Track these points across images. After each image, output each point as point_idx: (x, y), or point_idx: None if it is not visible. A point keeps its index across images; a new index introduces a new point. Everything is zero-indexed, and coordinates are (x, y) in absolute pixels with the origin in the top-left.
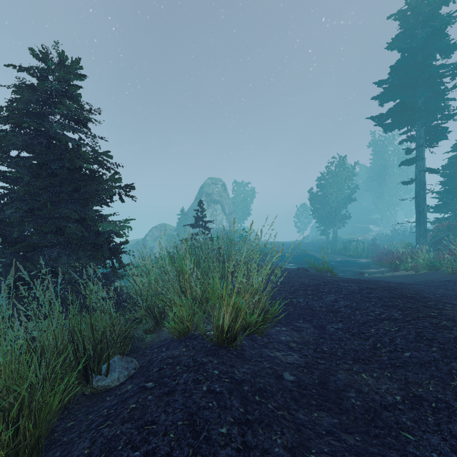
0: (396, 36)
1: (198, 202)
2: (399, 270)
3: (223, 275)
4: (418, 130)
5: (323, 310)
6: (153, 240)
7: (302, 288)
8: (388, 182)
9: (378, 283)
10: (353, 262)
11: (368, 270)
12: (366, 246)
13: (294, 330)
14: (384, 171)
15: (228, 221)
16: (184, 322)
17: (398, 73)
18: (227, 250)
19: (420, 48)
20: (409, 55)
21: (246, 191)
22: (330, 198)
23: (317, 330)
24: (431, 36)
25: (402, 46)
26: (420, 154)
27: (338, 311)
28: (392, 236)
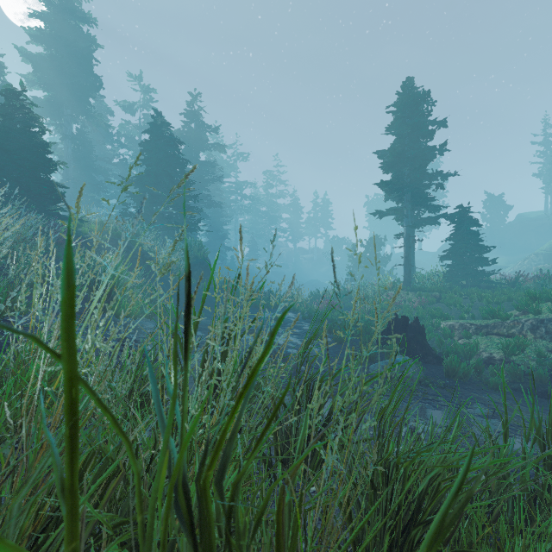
0: None
1: None
2: None
3: None
4: None
5: None
6: None
7: None
8: None
9: None
10: None
11: None
12: None
13: None
14: None
15: None
16: None
17: None
18: None
19: None
20: None
21: None
22: None
23: None
24: None
25: None
26: None
27: None
28: None
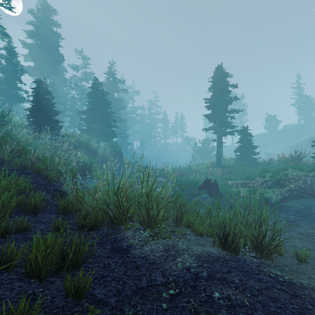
0: None
1: None
2: None
3: None
4: None
5: None
6: None
7: None
8: None
9: None
10: None
11: None
12: None
13: None
14: None
15: None
16: None
17: None
18: None
19: None
20: None
21: None
22: None
23: None
24: None
25: None
26: None
27: None
28: None
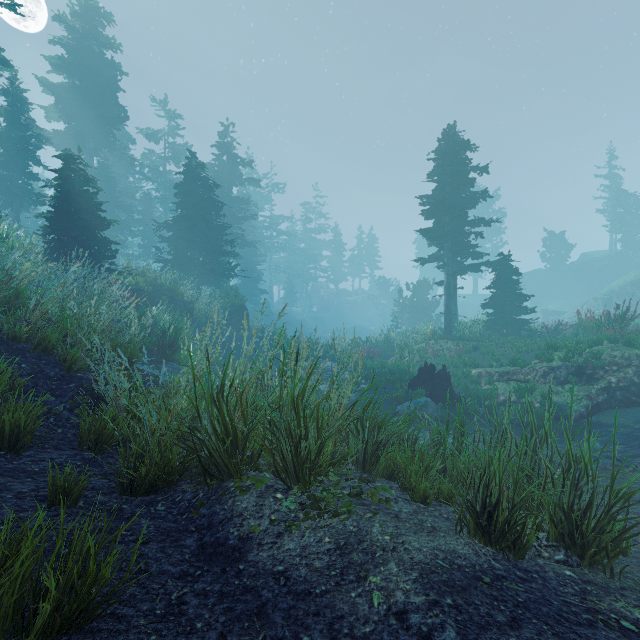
0: None
1: None
2: None
3: None
4: None
5: None
6: None
7: None
8: None
9: None
10: None
11: None
12: None
13: None
14: None
15: None
16: None
17: None
18: None
19: None
20: None
21: None
22: None
23: None
24: None
25: None
26: None
27: None
28: None
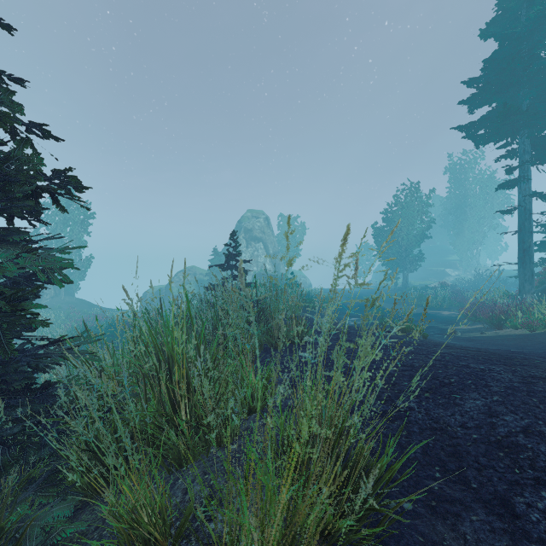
0: (493, 19)
1: (230, 234)
2: (503, 328)
3: (263, 345)
4: (522, 142)
5: (474, 437)
6: (180, 287)
7: (404, 374)
8: (468, 216)
9: (536, 364)
10: (432, 315)
11: (458, 326)
12: (446, 295)
13: (435, 514)
14: (464, 202)
15: (272, 263)
16: (142, 524)
17: (495, 68)
18: (271, 302)
19: (525, 35)
20: (509, 44)
21: (295, 226)
22: (399, 235)
23: (496, 518)
24: (541, 17)
25: (501, 31)
26: (525, 174)
27: (515, 445)
28: (475, 282)
